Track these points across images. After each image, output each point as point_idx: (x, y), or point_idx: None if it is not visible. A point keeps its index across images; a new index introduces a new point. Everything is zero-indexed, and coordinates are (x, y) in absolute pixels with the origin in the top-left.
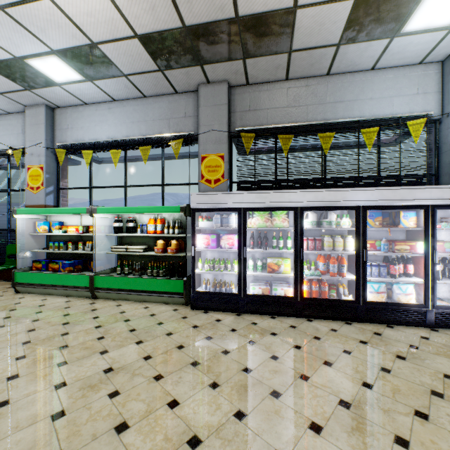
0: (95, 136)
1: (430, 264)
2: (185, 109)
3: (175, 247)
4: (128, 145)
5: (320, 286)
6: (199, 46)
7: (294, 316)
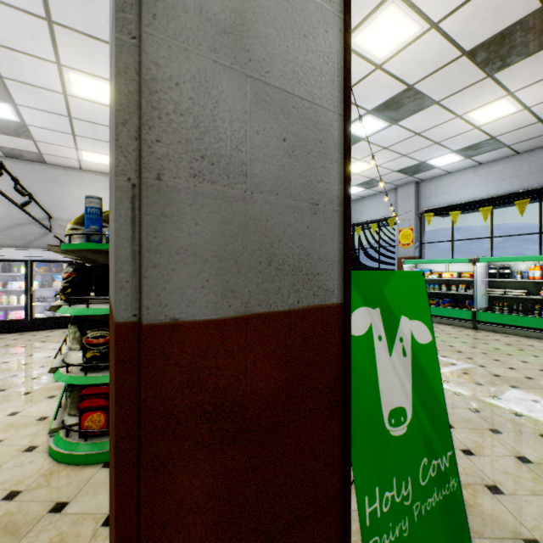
0: (459, 198)
1: None
2: None
3: None
4: (497, 201)
5: None
6: None
7: None
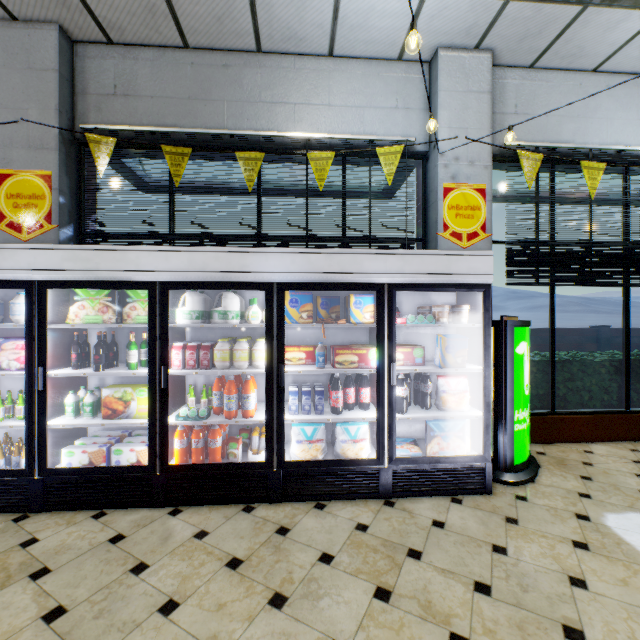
0: None
1: (387, 386)
2: None
3: None
4: None
5: (208, 438)
6: None
7: (149, 504)
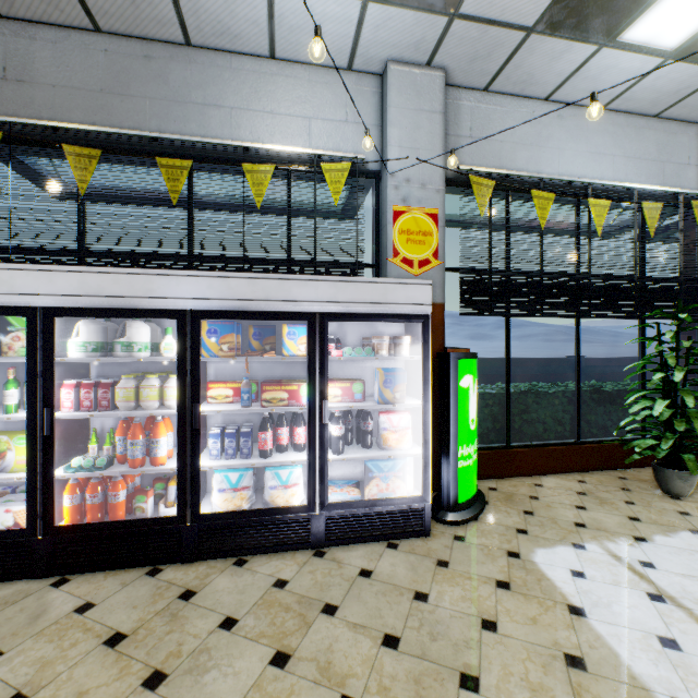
0: None
1: (319, 425)
2: None
3: None
4: None
5: (108, 492)
6: None
7: (29, 575)
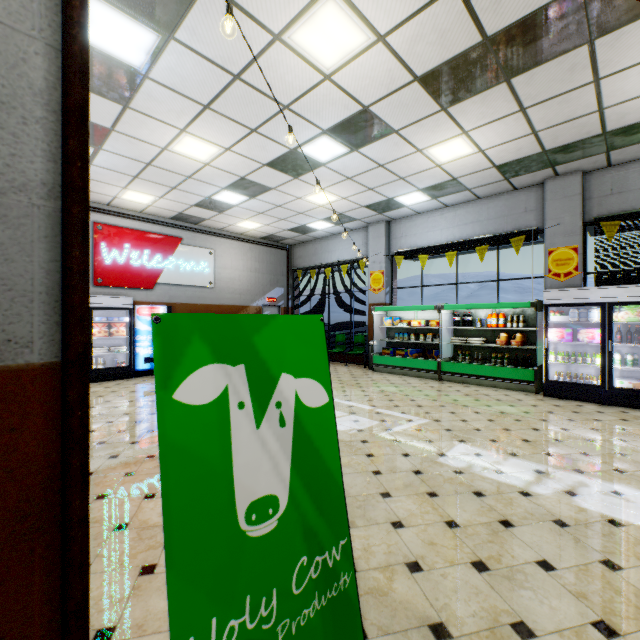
0: (427, 241)
1: None
2: (525, 204)
3: (519, 340)
4: (461, 247)
5: None
6: (554, 157)
7: None
